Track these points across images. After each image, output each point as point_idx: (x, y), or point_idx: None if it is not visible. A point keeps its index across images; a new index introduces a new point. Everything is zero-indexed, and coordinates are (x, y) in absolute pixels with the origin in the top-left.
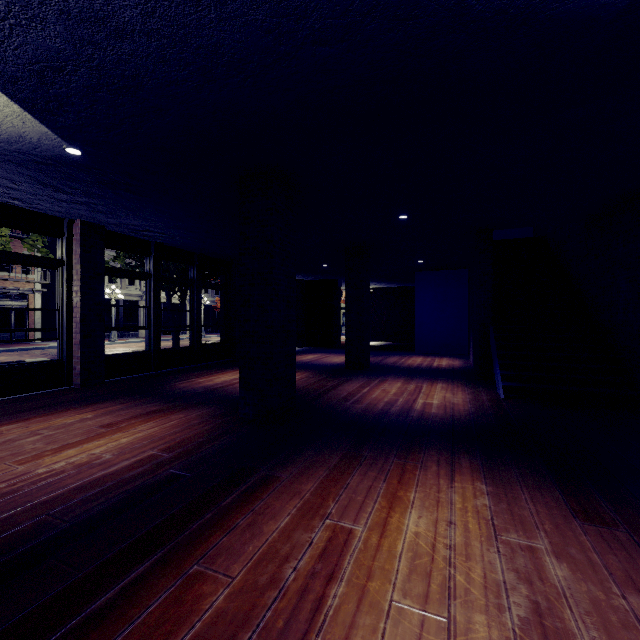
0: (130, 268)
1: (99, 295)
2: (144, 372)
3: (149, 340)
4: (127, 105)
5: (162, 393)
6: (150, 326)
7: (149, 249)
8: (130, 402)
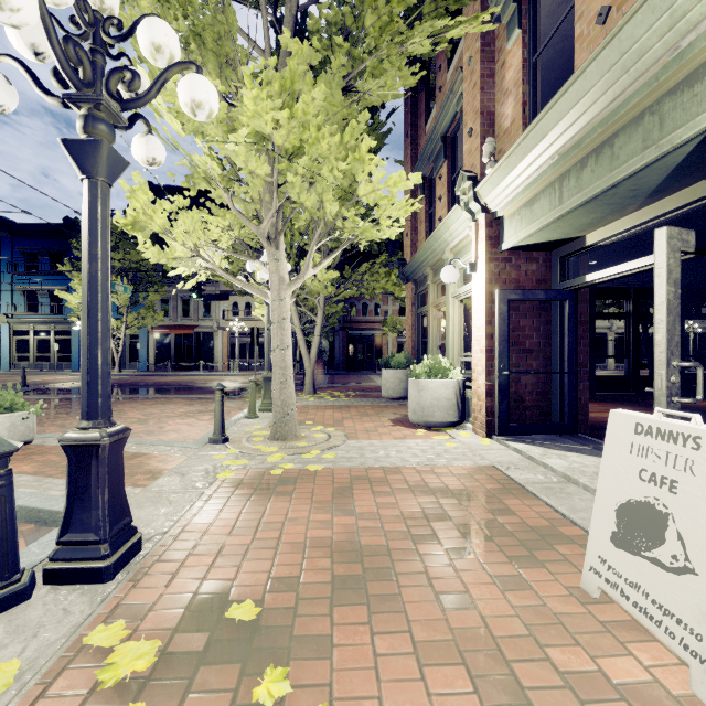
0: (606, 307)
1: (591, 334)
2: (624, 392)
3: (628, 367)
4: (628, 243)
5: (643, 403)
6: (629, 356)
7: (628, 294)
8: (619, 404)
